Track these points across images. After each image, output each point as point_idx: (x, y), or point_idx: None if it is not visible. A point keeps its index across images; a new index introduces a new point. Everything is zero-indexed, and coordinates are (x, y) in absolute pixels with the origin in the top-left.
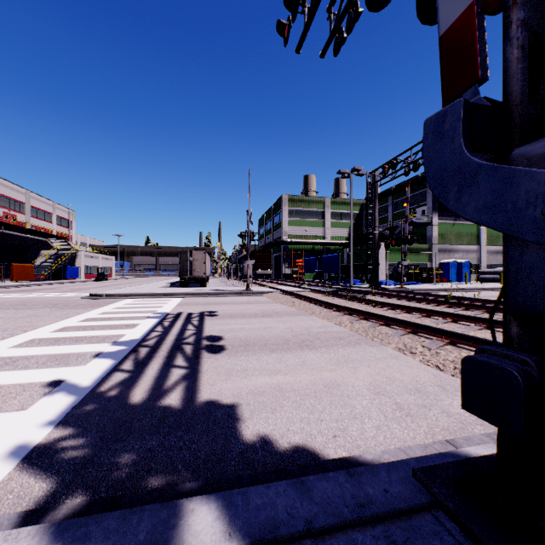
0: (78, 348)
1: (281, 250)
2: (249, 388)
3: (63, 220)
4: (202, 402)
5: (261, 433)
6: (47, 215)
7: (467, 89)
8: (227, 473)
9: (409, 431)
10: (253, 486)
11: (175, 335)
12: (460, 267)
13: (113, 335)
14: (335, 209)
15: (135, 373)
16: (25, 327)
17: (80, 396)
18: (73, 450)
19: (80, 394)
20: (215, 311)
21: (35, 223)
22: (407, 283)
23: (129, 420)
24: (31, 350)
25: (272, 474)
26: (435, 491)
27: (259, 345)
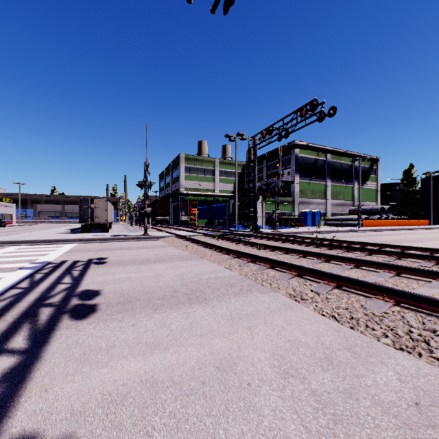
0: None
1: (178, 200)
2: (104, 390)
3: None
4: None
5: None
6: None
7: None
8: None
9: None
10: None
11: (40, 293)
12: (314, 215)
13: None
14: (223, 168)
15: None
16: None
17: None
18: None
19: None
20: (106, 257)
21: None
22: (278, 228)
23: None
24: None
25: None
26: None
27: (141, 300)
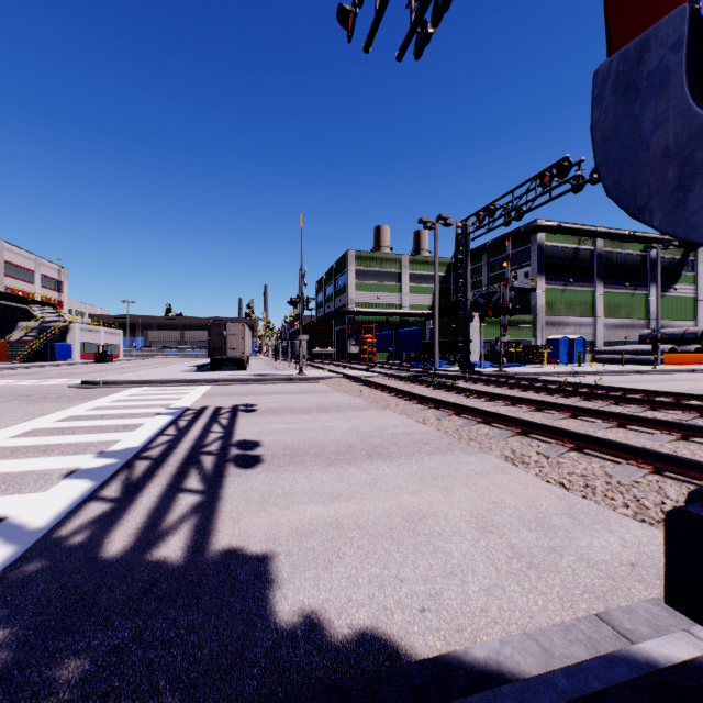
0: (43, 463)
1: (345, 323)
2: (292, 525)
3: (51, 280)
4: (217, 552)
5: (307, 609)
6: (27, 273)
7: None
8: (243, 695)
9: (535, 596)
10: None
11: (193, 441)
12: (572, 345)
13: (102, 441)
14: (416, 269)
15: (122, 503)
16: None
17: (23, 546)
18: None
19: (24, 543)
20: (254, 404)
21: (10, 284)
22: (507, 366)
23: (94, 589)
24: None
25: (318, 699)
26: None
27: (311, 454)
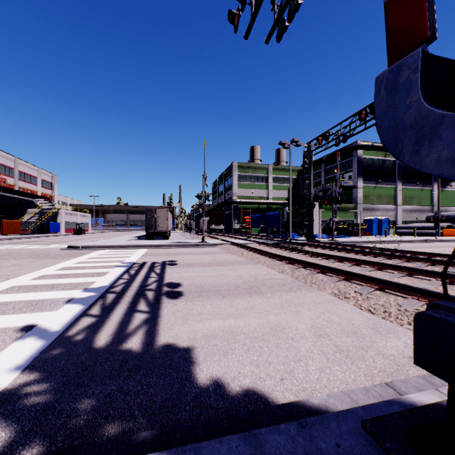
0: (53, 295)
1: (231, 209)
2: (203, 332)
3: (47, 183)
4: (160, 345)
5: (214, 377)
6: (33, 178)
7: (414, 49)
8: (182, 419)
9: (350, 373)
10: (205, 441)
11: (140, 282)
12: (380, 223)
13: (85, 282)
14: (277, 174)
15: (102, 318)
16: (7, 275)
17: (49, 340)
18: (36, 396)
19: (49, 339)
20: (175, 260)
21: (22, 185)
22: (337, 237)
23: (92, 364)
24: (10, 296)
25: (224, 421)
26: (387, 447)
27: (212, 291)
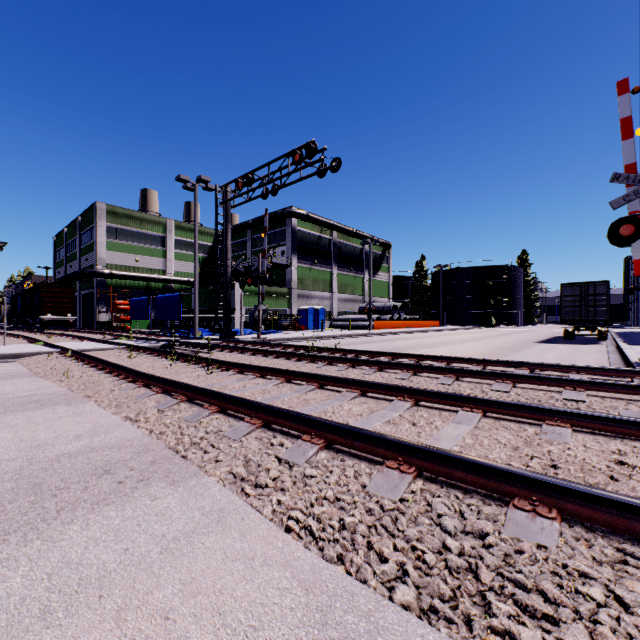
0: None
1: (93, 286)
2: None
3: None
4: None
5: None
6: None
7: None
8: None
9: None
10: None
11: None
12: (317, 314)
13: None
14: (182, 236)
15: None
16: None
17: None
18: None
19: None
20: None
21: None
22: (266, 332)
23: None
24: None
25: None
26: None
27: None
